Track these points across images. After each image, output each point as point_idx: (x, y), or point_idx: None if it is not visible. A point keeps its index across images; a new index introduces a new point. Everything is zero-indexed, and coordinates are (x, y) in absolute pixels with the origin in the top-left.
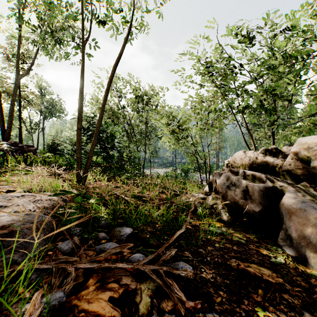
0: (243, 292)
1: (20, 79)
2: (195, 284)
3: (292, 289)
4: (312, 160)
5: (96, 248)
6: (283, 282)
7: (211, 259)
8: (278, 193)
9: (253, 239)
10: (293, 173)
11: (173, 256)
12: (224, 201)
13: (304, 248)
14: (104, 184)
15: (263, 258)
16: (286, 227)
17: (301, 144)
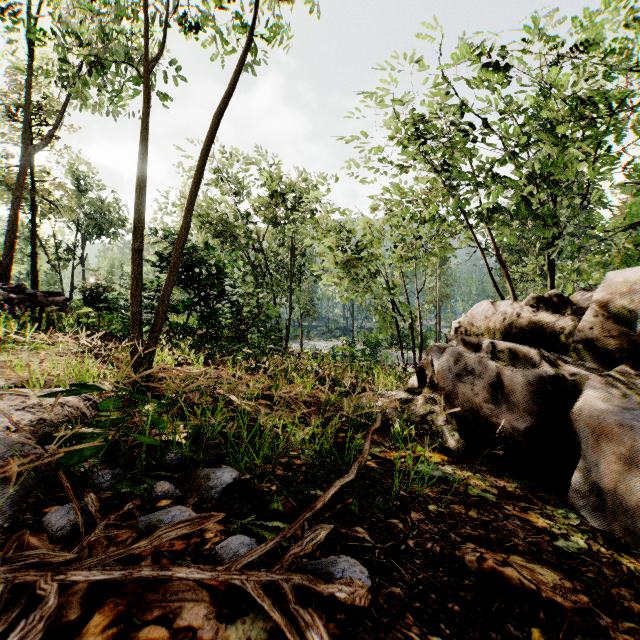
0: (495, 638)
1: (30, 154)
2: (374, 615)
3: (615, 623)
4: (639, 318)
5: (139, 522)
6: (590, 605)
7: (418, 544)
8: (568, 389)
9: (514, 493)
10: (599, 345)
11: (326, 538)
12: (449, 407)
13: (631, 515)
14: (194, 372)
15: (538, 538)
16: (586, 464)
17: (616, 285)
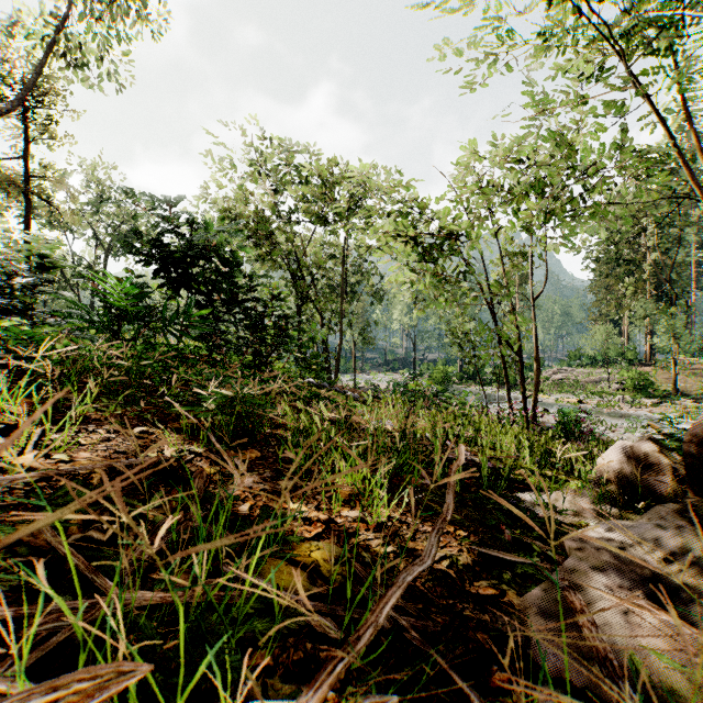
0: None
1: None
2: None
3: None
4: None
5: None
6: None
7: None
8: None
9: None
10: None
11: None
12: None
13: None
14: None
15: None
16: None
17: None
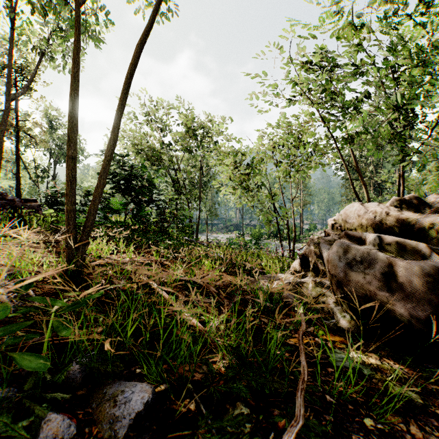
0: None
1: (12, 99)
2: None
3: None
4: None
5: None
6: None
7: None
8: None
9: (429, 386)
10: None
11: None
12: (339, 291)
13: None
14: (123, 260)
15: None
16: None
17: None
